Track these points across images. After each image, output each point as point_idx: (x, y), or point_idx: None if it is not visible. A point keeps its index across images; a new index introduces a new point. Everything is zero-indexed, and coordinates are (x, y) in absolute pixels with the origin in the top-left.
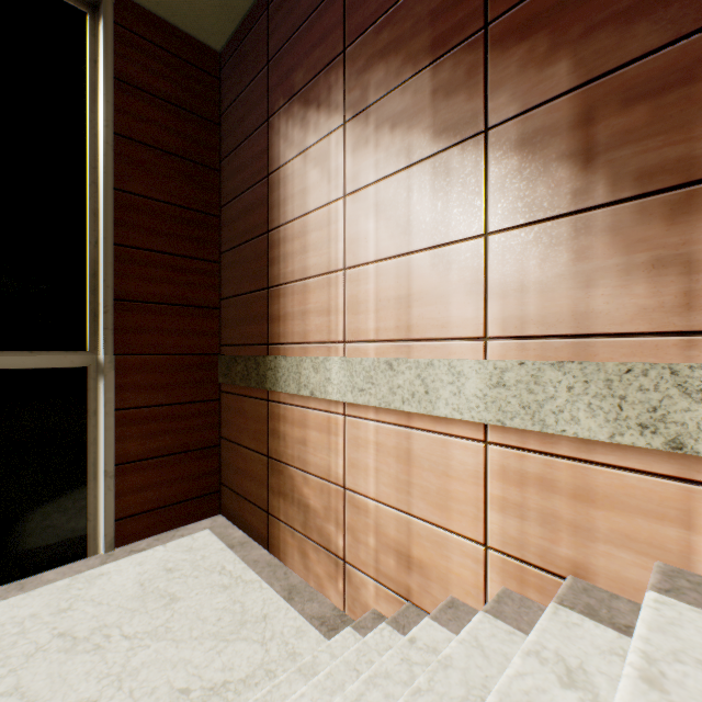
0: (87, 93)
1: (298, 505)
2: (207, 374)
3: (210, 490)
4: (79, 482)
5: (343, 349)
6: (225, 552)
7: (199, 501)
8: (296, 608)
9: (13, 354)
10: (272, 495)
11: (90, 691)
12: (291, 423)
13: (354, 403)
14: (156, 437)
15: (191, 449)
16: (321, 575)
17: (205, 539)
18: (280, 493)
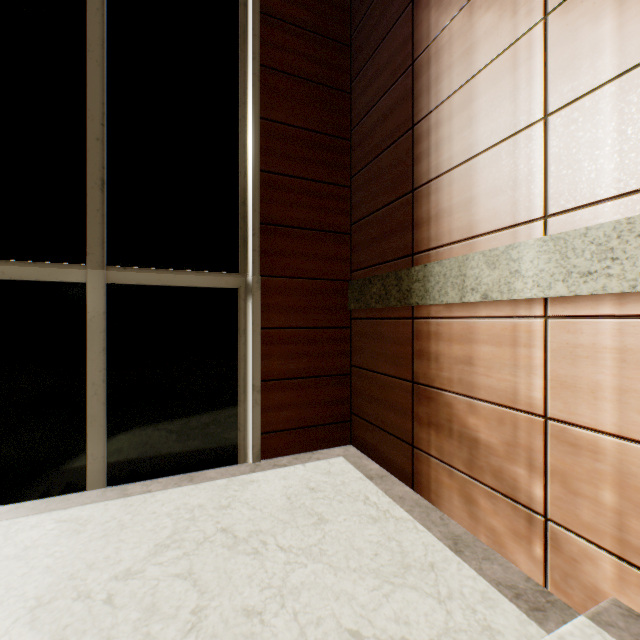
0: (238, 36)
1: (459, 438)
2: (339, 300)
3: (341, 419)
4: (232, 393)
5: (543, 227)
6: (364, 482)
7: (331, 428)
8: (470, 565)
9: (185, 274)
10: (418, 426)
11: (254, 599)
12: (447, 340)
13: (570, 295)
14: (294, 358)
15: (324, 374)
16: (500, 530)
17: (341, 465)
18: (429, 423)
